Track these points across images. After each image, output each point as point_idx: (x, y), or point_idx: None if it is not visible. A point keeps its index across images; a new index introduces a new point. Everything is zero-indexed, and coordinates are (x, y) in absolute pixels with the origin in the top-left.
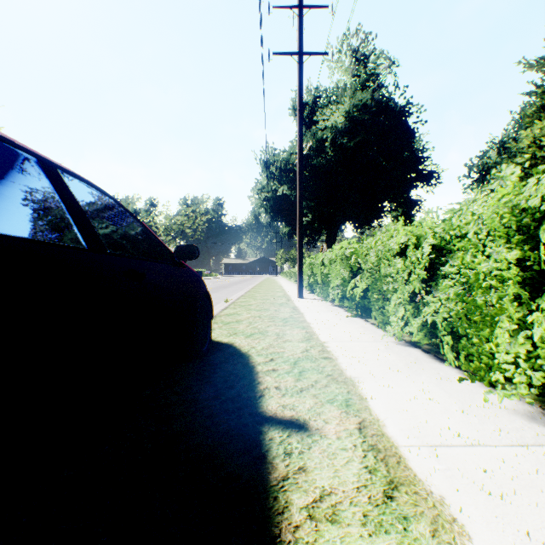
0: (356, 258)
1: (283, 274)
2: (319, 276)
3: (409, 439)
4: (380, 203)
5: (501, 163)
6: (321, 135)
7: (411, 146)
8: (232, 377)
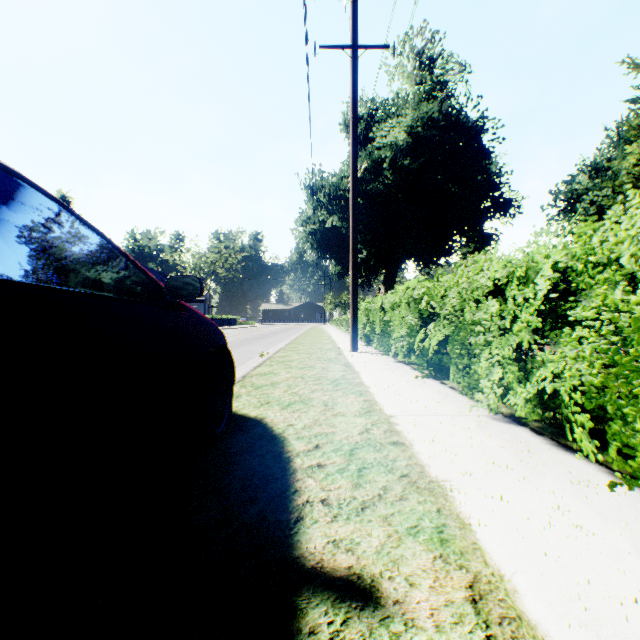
0: (428, 301)
1: (332, 322)
2: (378, 324)
3: (571, 632)
4: (449, 237)
5: (594, 188)
6: (378, 155)
7: (486, 168)
8: (254, 480)
